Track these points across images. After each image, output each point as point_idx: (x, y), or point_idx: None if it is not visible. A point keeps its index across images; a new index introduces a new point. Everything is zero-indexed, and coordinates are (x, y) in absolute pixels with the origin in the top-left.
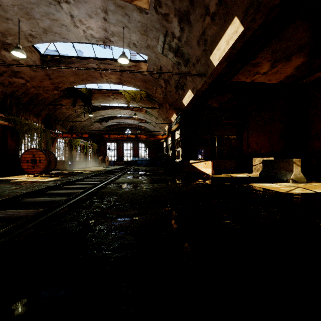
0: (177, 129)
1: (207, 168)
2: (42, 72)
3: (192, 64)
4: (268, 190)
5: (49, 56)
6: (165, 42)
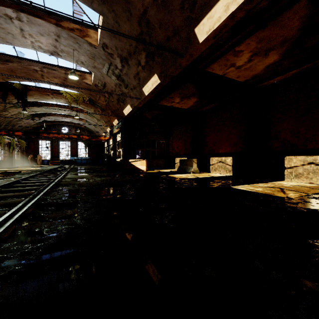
0: (119, 132)
1: (142, 166)
2: None
3: (130, 89)
4: (175, 177)
5: None
6: (110, 69)
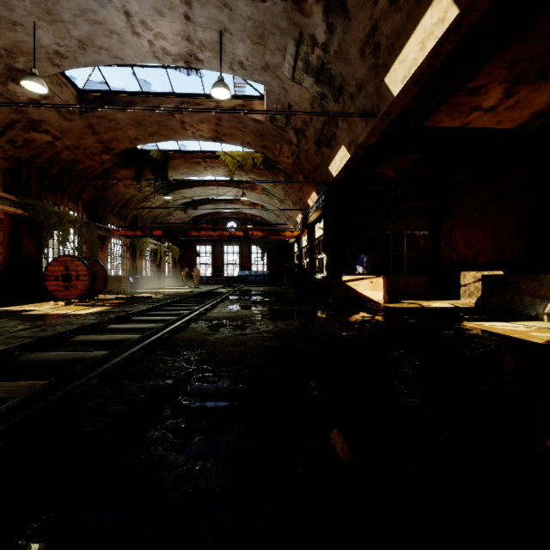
0: (319, 219)
1: (375, 291)
2: (82, 122)
3: (348, 97)
4: (507, 337)
5: (93, 93)
6: (298, 57)
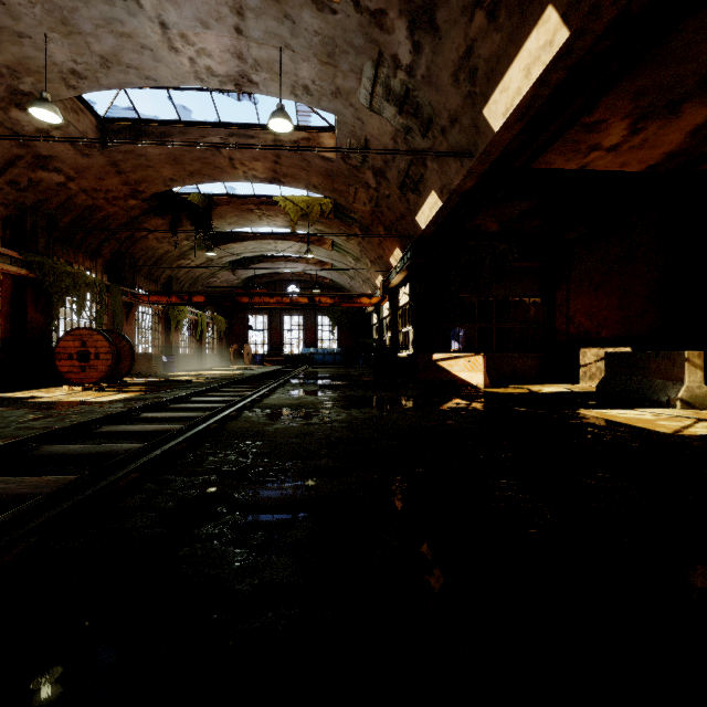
0: (404, 282)
1: (473, 373)
2: (103, 159)
3: (439, 131)
4: (628, 427)
5: (118, 122)
6: (377, 81)
